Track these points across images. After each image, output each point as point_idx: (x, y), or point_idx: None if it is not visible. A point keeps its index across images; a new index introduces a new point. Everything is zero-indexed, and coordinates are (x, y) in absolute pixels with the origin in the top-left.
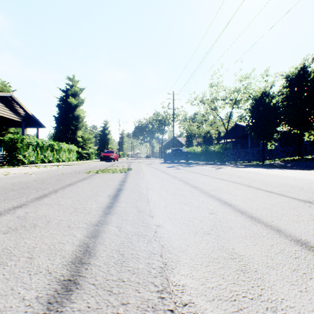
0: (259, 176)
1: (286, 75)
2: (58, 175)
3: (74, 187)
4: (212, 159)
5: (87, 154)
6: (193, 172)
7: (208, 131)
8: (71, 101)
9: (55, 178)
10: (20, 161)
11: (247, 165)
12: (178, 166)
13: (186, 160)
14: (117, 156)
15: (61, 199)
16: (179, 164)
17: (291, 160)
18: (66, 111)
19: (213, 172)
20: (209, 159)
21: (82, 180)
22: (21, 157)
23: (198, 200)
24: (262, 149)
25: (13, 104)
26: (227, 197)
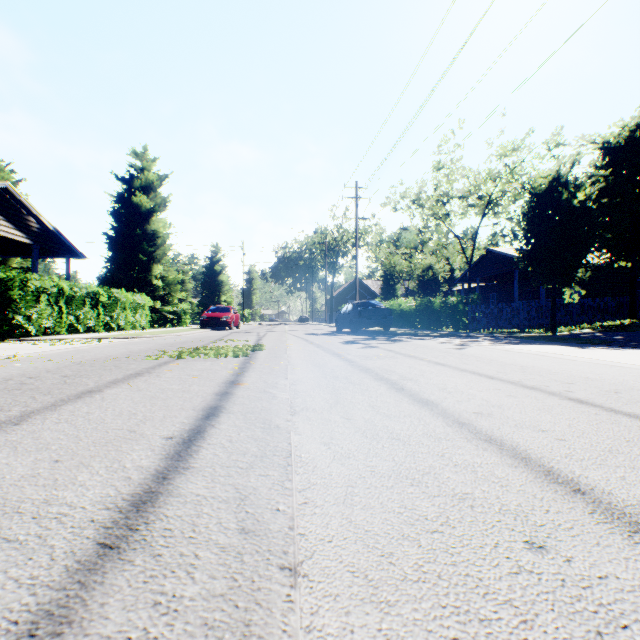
0: (576, 368)
1: (604, 141)
2: (81, 363)
3: (90, 402)
4: (440, 325)
5: (174, 314)
6: (405, 355)
7: (429, 265)
8: (140, 201)
9: (65, 372)
10: (18, 329)
11: (520, 337)
12: (368, 340)
13: (385, 327)
14: (238, 319)
15: (4, 456)
16: (370, 335)
17: (617, 327)
18: (130, 223)
19: (455, 357)
20: (434, 325)
21: (129, 378)
22: (20, 321)
23: (457, 463)
24: (552, 304)
25: (11, 206)
26: (542, 446)
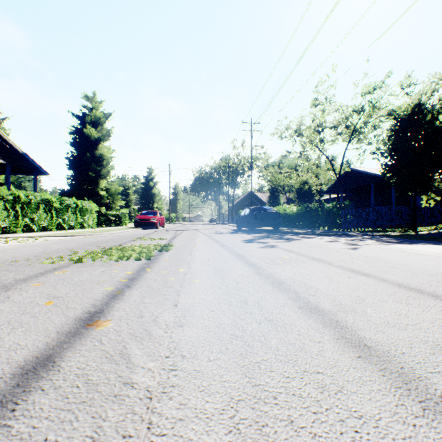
0: None
1: None
2: None
3: None
4: (317, 225)
5: (116, 216)
6: (309, 258)
7: (305, 180)
8: (90, 133)
9: None
10: None
11: (391, 236)
12: (265, 239)
13: (275, 227)
14: (163, 220)
15: None
16: (264, 233)
17: None
18: (83, 149)
19: (363, 260)
20: (313, 225)
21: None
22: None
23: None
24: (414, 208)
25: None
26: None
